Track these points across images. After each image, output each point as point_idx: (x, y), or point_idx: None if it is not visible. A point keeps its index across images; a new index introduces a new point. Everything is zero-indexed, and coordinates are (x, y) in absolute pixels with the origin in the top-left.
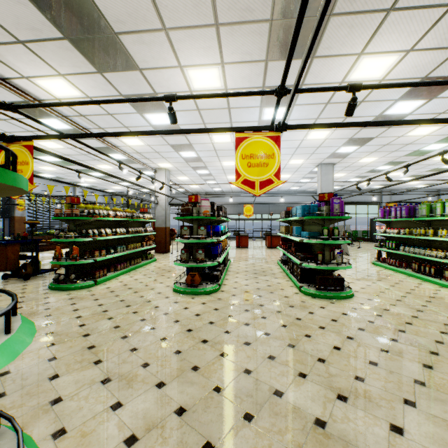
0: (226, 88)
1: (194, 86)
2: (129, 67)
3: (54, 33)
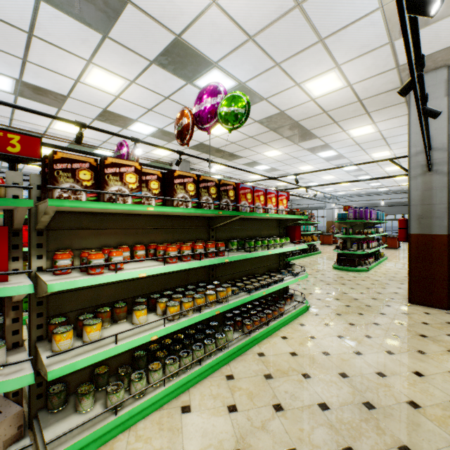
0: (286, 153)
1: (270, 156)
2: (240, 158)
3: (214, 157)
